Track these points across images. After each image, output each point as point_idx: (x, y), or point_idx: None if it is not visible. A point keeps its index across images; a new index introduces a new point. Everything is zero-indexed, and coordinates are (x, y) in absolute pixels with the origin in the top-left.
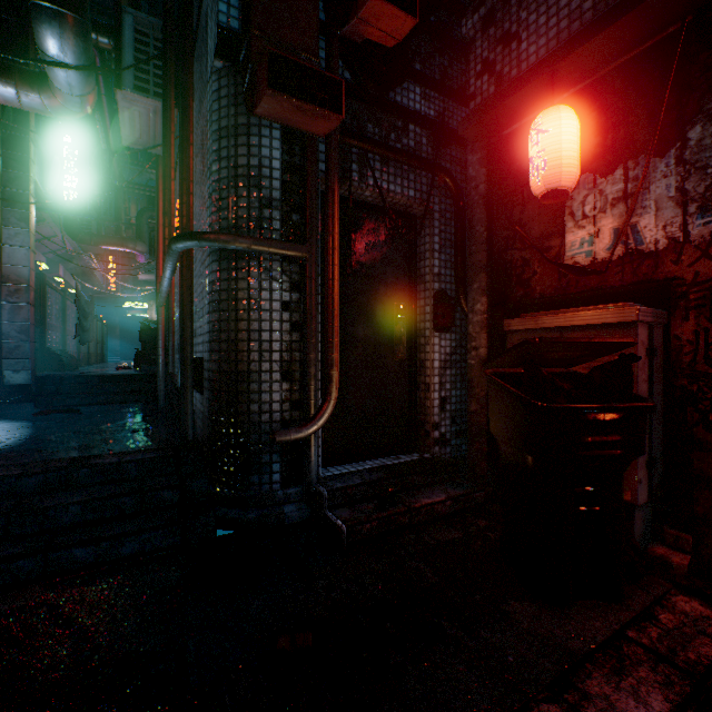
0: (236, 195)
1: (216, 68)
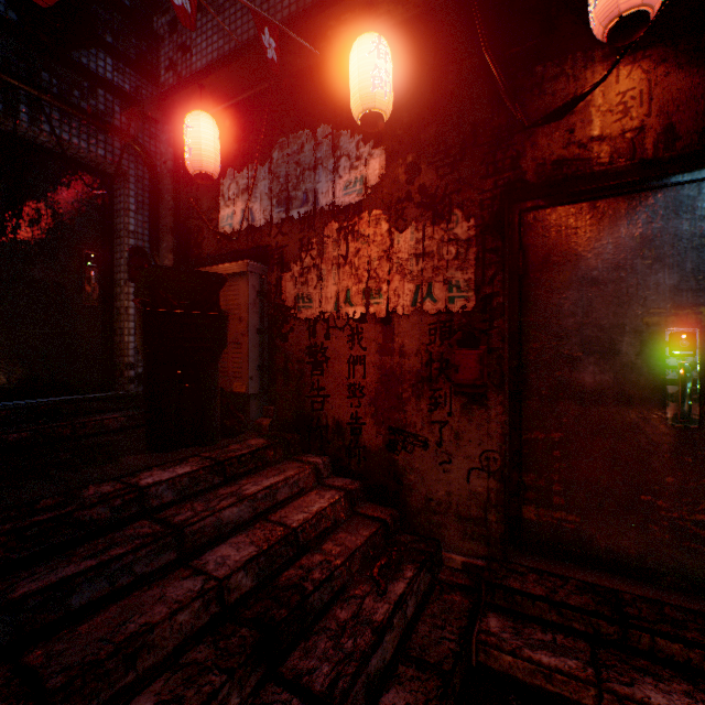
0: None
1: None
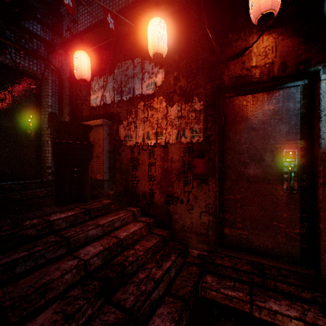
0: None
1: None
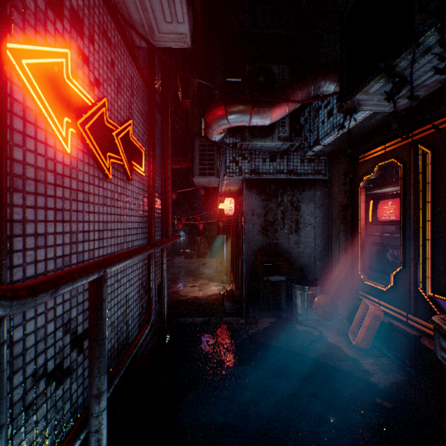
0: None
1: None
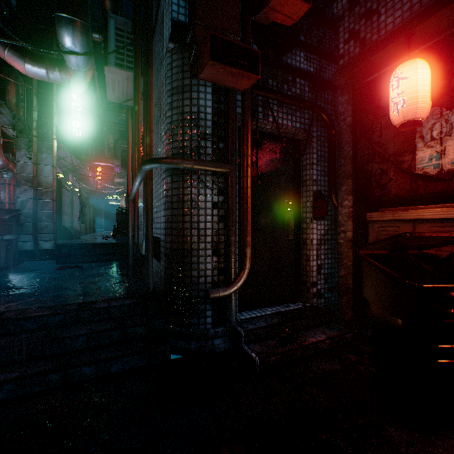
0: (182, 132)
1: (169, 48)
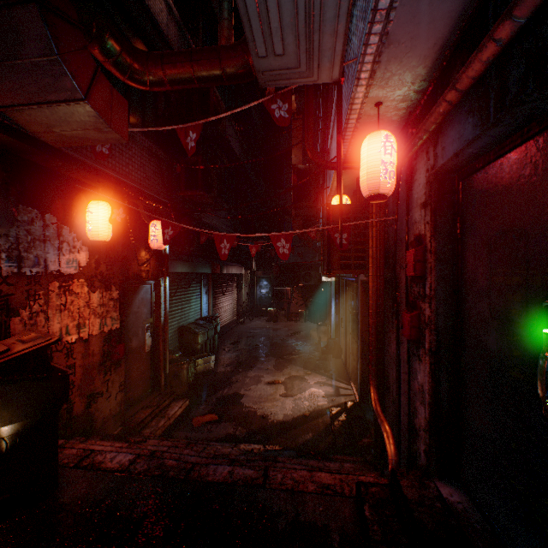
0: None
1: None
